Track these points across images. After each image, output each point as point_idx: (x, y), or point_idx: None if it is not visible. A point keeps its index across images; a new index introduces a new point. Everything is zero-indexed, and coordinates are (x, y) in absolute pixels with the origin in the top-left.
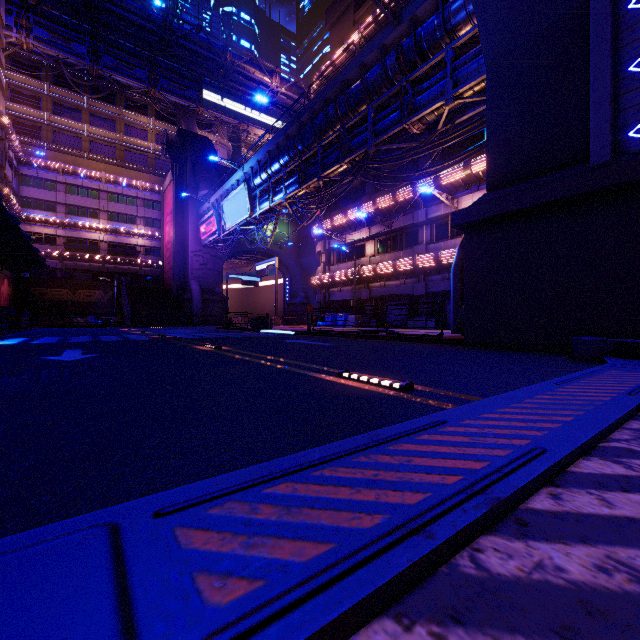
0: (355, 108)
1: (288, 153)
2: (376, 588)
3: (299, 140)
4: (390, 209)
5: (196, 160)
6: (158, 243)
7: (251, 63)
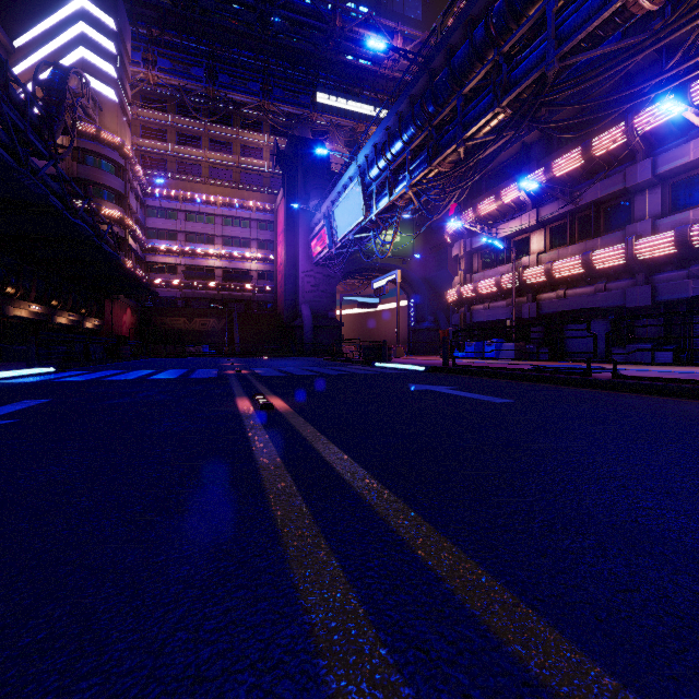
0: (521, 12)
1: (413, 121)
2: None
3: (429, 97)
4: (575, 175)
5: (307, 167)
6: (271, 266)
7: (366, 25)
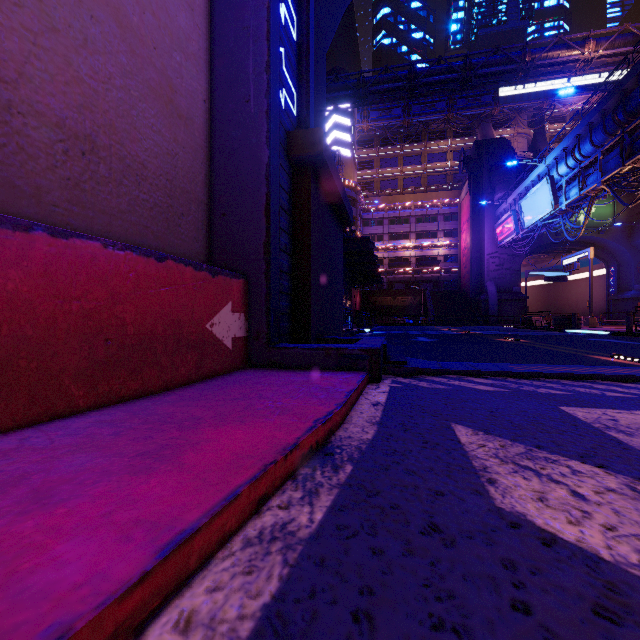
0: None
1: (604, 131)
2: (554, 373)
3: (620, 112)
4: None
5: (492, 165)
6: (455, 250)
7: (555, 47)
